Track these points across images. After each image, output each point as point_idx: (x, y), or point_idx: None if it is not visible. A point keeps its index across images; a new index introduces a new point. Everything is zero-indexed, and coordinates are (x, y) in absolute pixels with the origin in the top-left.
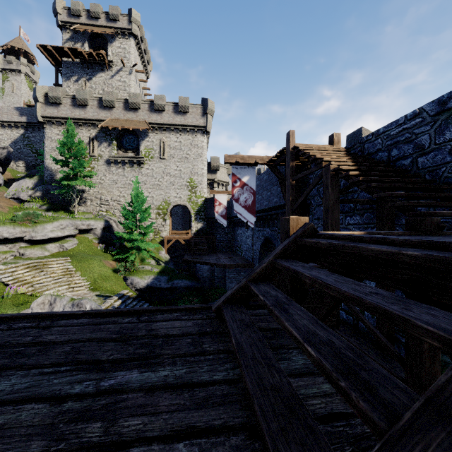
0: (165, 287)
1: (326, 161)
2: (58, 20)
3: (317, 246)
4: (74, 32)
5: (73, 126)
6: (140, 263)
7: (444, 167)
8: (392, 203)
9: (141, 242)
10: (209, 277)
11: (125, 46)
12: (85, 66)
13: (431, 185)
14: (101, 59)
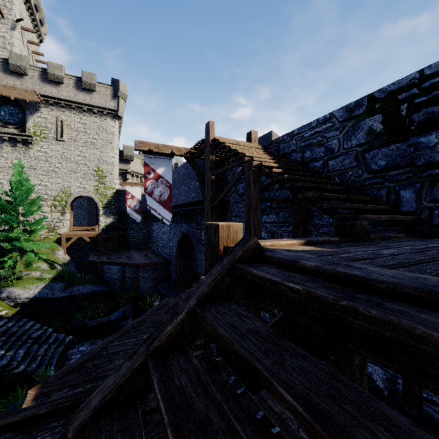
0: (61, 297)
1: (248, 156)
2: None
3: (278, 290)
4: None
5: None
6: (25, 269)
7: (351, 170)
8: (319, 205)
9: (26, 242)
10: (120, 279)
11: None
12: None
13: (344, 187)
14: None
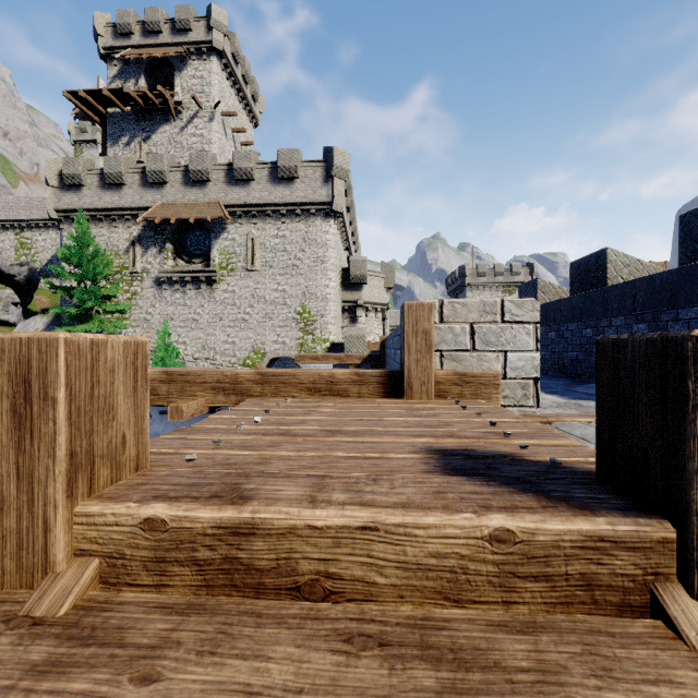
0: None
1: None
2: (99, 46)
3: None
4: (124, 63)
5: (87, 225)
6: None
7: None
8: None
9: None
10: None
11: (202, 73)
12: (140, 117)
13: None
14: (163, 102)
